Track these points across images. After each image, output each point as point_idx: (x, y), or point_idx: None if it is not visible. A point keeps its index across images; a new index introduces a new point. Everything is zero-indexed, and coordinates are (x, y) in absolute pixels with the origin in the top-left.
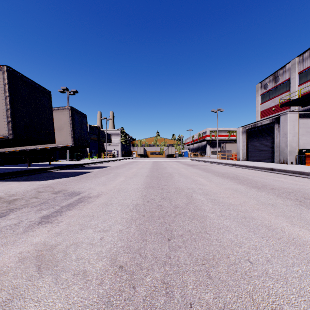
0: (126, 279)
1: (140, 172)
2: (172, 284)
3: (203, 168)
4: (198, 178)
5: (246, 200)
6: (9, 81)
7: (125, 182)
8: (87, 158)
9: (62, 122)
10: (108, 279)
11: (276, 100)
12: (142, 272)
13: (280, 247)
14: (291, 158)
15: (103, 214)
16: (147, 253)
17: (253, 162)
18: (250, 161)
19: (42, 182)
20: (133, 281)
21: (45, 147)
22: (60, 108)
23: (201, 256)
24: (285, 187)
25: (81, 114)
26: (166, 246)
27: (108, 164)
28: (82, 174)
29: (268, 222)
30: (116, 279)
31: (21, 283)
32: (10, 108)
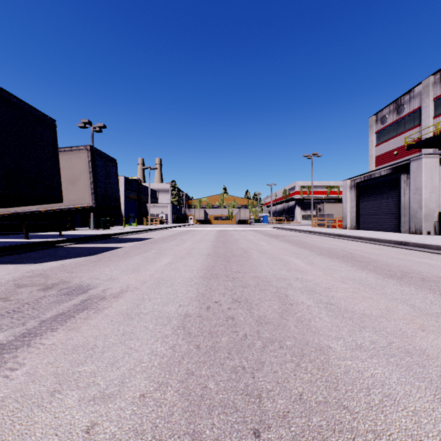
0: None
1: (198, 248)
2: None
3: (294, 241)
4: (290, 259)
5: (390, 304)
6: None
7: (172, 266)
8: (122, 225)
9: (77, 170)
10: None
11: (399, 140)
12: None
13: None
14: (427, 226)
15: (116, 342)
16: None
17: (368, 232)
18: (362, 229)
19: (34, 267)
20: None
21: (51, 209)
22: (74, 148)
23: None
24: None
25: (108, 158)
26: None
27: (151, 235)
28: (106, 250)
29: None
30: None
31: None
32: None
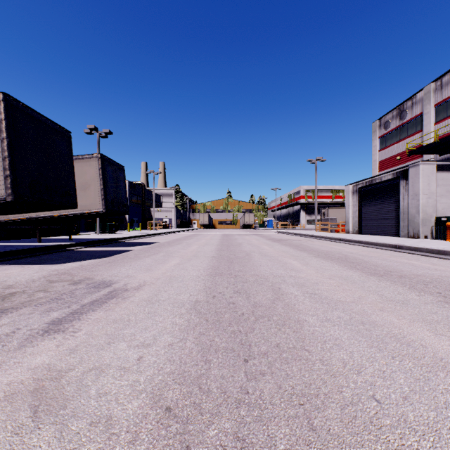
0: (175, 432)
1: (203, 251)
2: (251, 441)
3: (296, 244)
4: (289, 261)
5: (363, 294)
6: (7, 115)
7: (180, 266)
8: (126, 230)
9: (88, 177)
10: (146, 432)
11: (402, 145)
12: (202, 420)
13: (423, 373)
14: (425, 230)
15: (144, 317)
16: (211, 385)
17: (369, 236)
18: (364, 234)
19: (56, 267)
20: (187, 436)
21: (63, 215)
22: (85, 156)
23: (298, 391)
24: (419, 274)
25: (116, 165)
26: (241, 372)
27: (157, 239)
28: (117, 253)
29: (399, 330)
30: (158, 432)
31: (2, 440)
32: (9, 156)
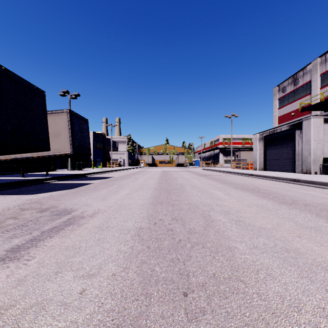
0: None
1: (147, 184)
2: None
3: (218, 178)
4: (214, 191)
5: (280, 221)
6: None
7: (129, 196)
8: (91, 167)
9: (60, 127)
10: None
11: (295, 104)
12: None
13: None
14: (315, 168)
15: (94, 244)
16: (150, 327)
17: (272, 172)
18: (268, 170)
19: (31, 196)
20: None
21: (41, 156)
22: (57, 111)
23: None
24: (320, 203)
25: (82, 118)
26: (181, 309)
27: (113, 174)
28: (81, 185)
29: (322, 258)
30: None
31: None
32: None
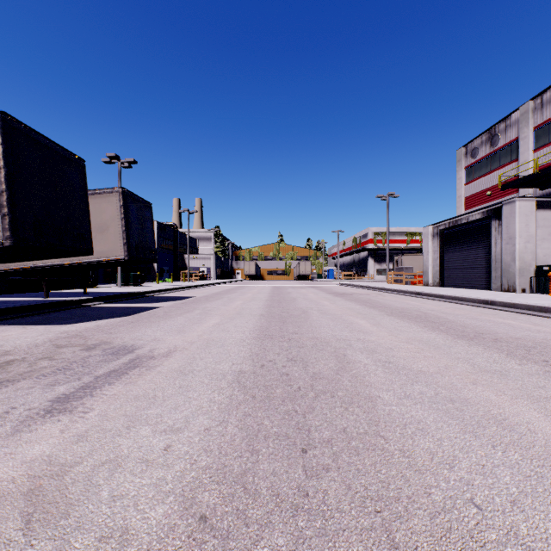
0: (212, 550)
1: (249, 308)
2: None
3: (363, 300)
4: (355, 320)
5: (450, 363)
6: (5, 139)
7: (221, 327)
8: (154, 282)
9: (107, 216)
10: (173, 550)
11: (493, 177)
12: (248, 534)
13: (534, 468)
14: (522, 282)
15: (174, 393)
16: (259, 484)
17: (453, 290)
18: (446, 286)
19: (66, 328)
20: None
21: (76, 263)
22: (103, 190)
23: (373, 492)
24: (518, 337)
25: (142, 201)
26: (298, 466)
27: (192, 293)
28: (143, 311)
29: (498, 410)
30: None
31: None
32: (7, 190)
